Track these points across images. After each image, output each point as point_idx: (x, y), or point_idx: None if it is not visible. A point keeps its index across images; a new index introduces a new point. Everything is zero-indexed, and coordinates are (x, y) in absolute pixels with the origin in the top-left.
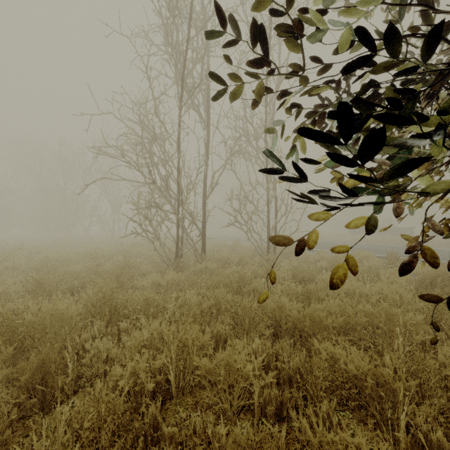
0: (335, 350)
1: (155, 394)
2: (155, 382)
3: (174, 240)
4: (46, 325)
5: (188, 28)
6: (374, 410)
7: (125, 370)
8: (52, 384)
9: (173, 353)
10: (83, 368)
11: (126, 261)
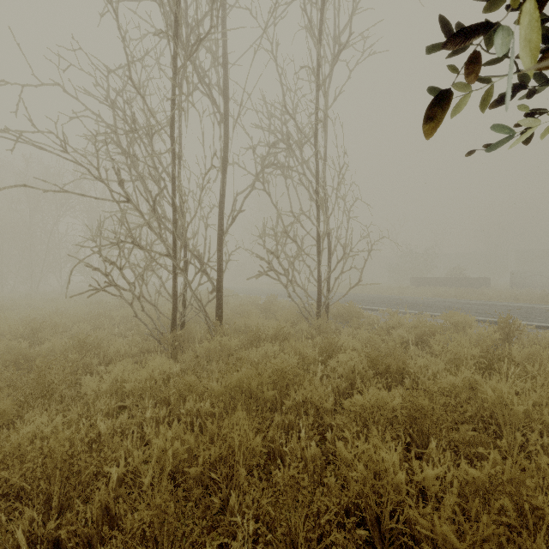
0: None
1: None
2: None
3: (172, 298)
4: None
5: None
6: None
7: None
8: None
9: None
10: None
11: (80, 338)
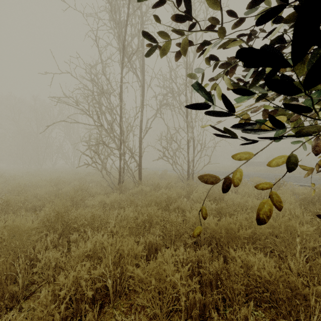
0: (249, 258)
1: (95, 299)
2: (95, 288)
3: (118, 169)
4: (5, 238)
5: (128, 6)
6: (285, 312)
7: (68, 280)
8: (3, 292)
9: (111, 263)
10: (34, 276)
11: (80, 186)
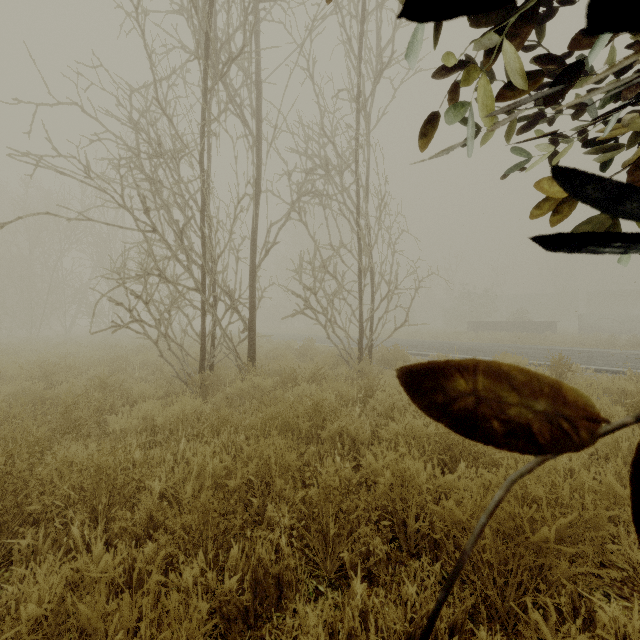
0: None
1: None
2: None
3: (199, 338)
4: None
5: None
6: None
7: None
8: None
9: None
10: None
11: (101, 379)
